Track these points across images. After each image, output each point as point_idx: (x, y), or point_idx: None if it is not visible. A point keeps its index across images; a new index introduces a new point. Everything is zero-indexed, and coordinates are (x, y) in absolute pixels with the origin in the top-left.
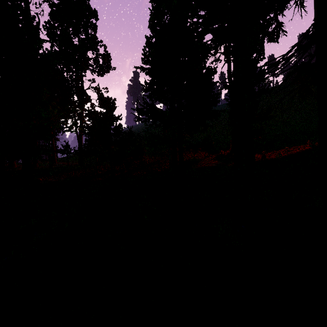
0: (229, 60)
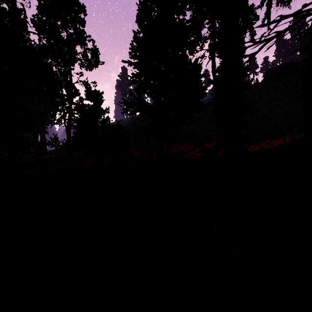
0: (214, 56)
